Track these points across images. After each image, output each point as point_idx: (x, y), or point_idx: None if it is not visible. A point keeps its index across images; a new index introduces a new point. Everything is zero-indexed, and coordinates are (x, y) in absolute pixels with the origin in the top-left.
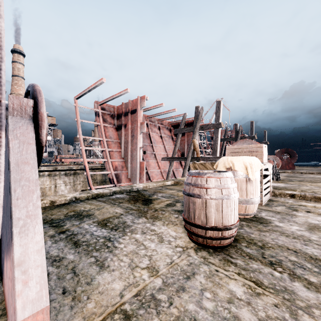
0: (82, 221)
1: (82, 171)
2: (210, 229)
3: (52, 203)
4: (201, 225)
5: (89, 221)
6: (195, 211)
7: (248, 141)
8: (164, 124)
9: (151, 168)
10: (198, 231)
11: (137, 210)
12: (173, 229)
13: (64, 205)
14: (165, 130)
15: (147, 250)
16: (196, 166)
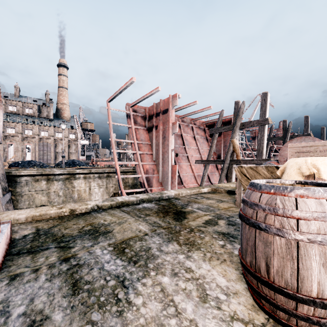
0: (95, 241)
1: (114, 174)
2: (307, 302)
3: (72, 212)
4: (287, 290)
5: (103, 242)
6: (270, 259)
7: (308, 138)
8: (197, 124)
9: (183, 171)
10: (278, 298)
11: (166, 229)
12: (221, 271)
13: (84, 215)
14: (198, 131)
15: (180, 319)
16: (244, 171)
